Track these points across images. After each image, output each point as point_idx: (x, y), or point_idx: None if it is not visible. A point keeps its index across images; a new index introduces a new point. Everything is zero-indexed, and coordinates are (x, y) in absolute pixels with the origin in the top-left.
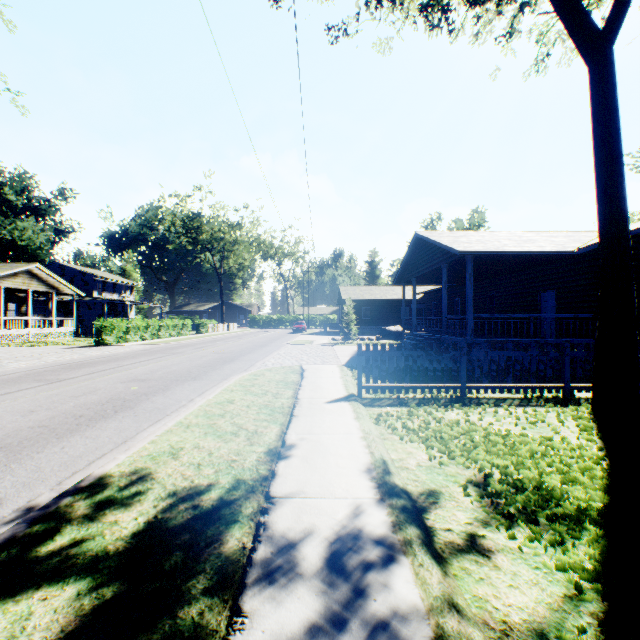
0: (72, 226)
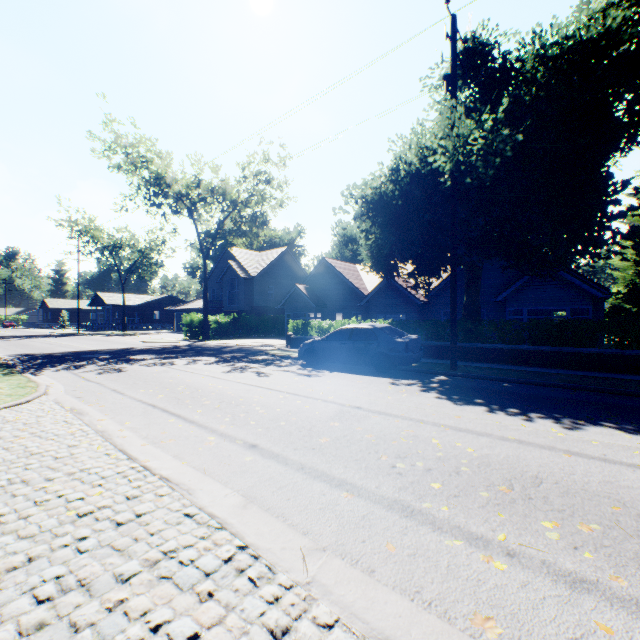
0: None
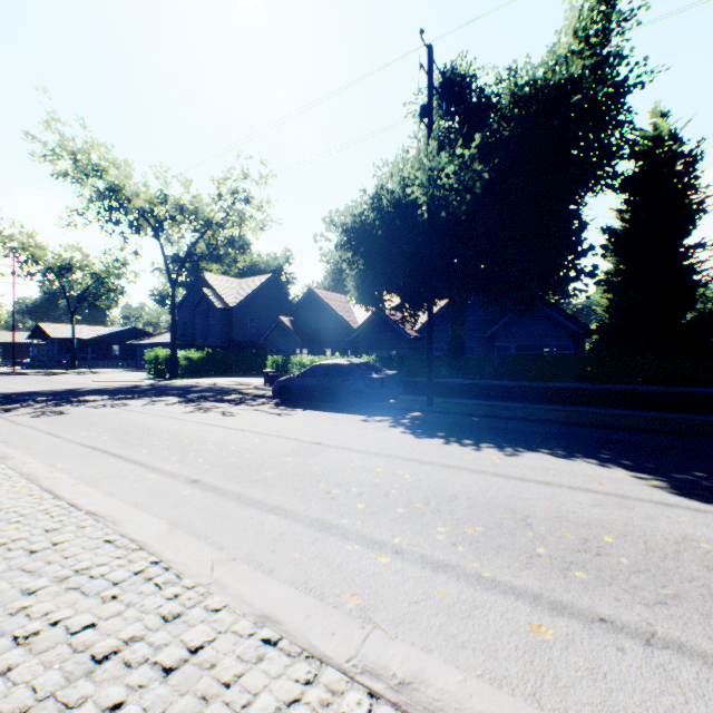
0: None
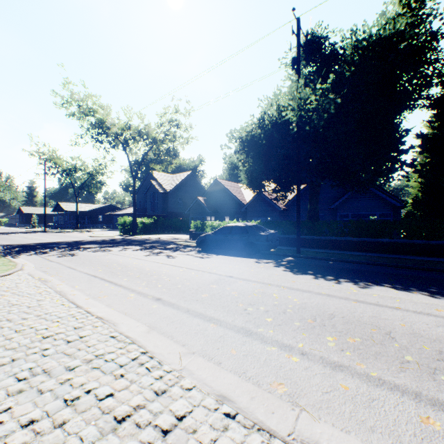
0: None
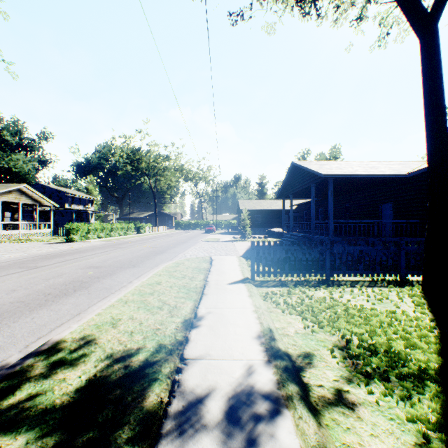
0: (51, 158)
